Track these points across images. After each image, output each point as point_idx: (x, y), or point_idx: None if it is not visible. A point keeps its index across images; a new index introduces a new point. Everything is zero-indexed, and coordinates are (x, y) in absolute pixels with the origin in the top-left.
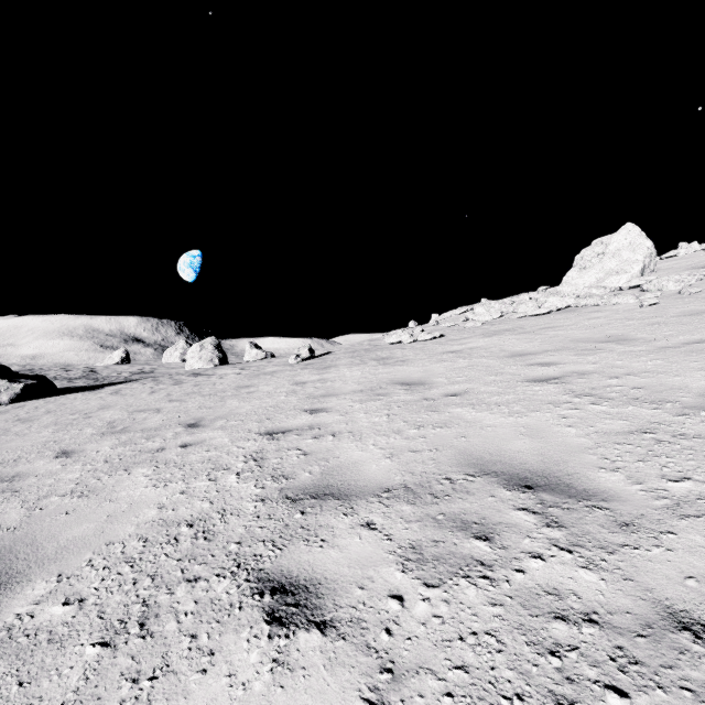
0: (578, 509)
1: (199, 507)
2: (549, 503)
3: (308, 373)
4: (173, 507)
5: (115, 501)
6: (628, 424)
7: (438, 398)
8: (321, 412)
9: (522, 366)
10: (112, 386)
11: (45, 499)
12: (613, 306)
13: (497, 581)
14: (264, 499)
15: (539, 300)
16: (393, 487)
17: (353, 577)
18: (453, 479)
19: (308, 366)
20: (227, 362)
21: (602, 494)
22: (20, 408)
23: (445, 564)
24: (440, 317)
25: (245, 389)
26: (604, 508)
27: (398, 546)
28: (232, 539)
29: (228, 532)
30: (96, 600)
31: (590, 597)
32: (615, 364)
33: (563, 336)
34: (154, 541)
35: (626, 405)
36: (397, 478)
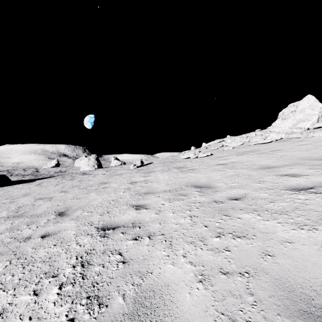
0: None
1: None
2: None
3: (139, 176)
4: None
5: None
6: None
7: (225, 201)
8: (142, 208)
9: (275, 176)
10: (41, 180)
11: None
12: (310, 138)
13: None
14: None
15: (264, 135)
16: None
17: None
18: None
19: (140, 171)
20: (101, 167)
21: None
22: None
23: None
24: (207, 144)
25: (103, 185)
26: None
27: None
28: None
29: None
30: None
31: None
32: None
33: (290, 155)
34: None
35: None
36: None
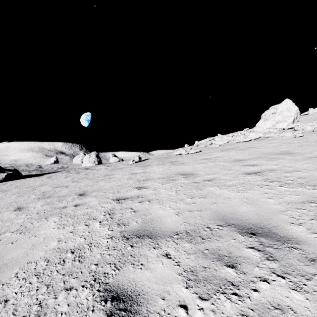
0: (283, 249)
1: (79, 241)
2: (266, 244)
3: (138, 169)
4: (65, 240)
5: (37, 236)
6: (301, 198)
7: (200, 182)
8: (143, 188)
9: (240, 166)
10: (48, 174)
11: (3, 234)
12: (281, 137)
13: (242, 297)
14: (112, 237)
15: (245, 134)
16: (180, 232)
17: (158, 291)
18: (211, 228)
19: (138, 165)
20: (101, 163)
21: (295, 239)
22: (4, 184)
23: (211, 283)
24: (199, 142)
25: (108, 176)
26: (298, 248)
27: (183, 270)
28: (93, 262)
29: (91, 257)
30: (14, 301)
31: (302, 312)
32: (287, 165)
33: (259, 151)
34: (52, 262)
35: (297, 187)
36: (181, 226)
